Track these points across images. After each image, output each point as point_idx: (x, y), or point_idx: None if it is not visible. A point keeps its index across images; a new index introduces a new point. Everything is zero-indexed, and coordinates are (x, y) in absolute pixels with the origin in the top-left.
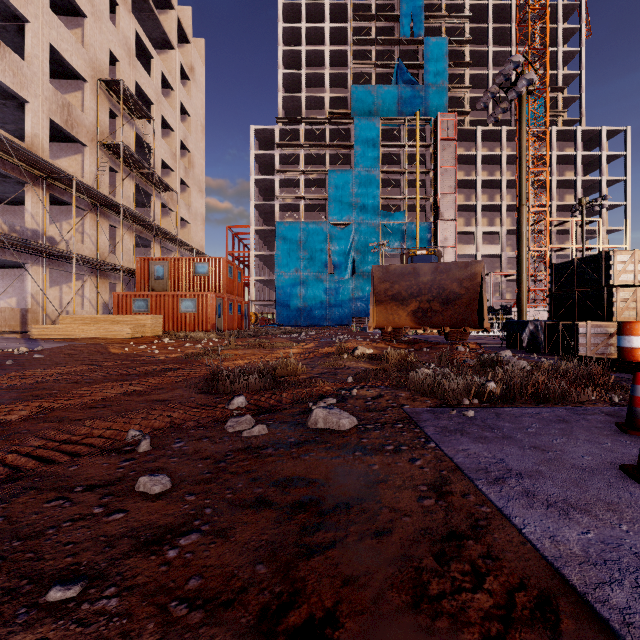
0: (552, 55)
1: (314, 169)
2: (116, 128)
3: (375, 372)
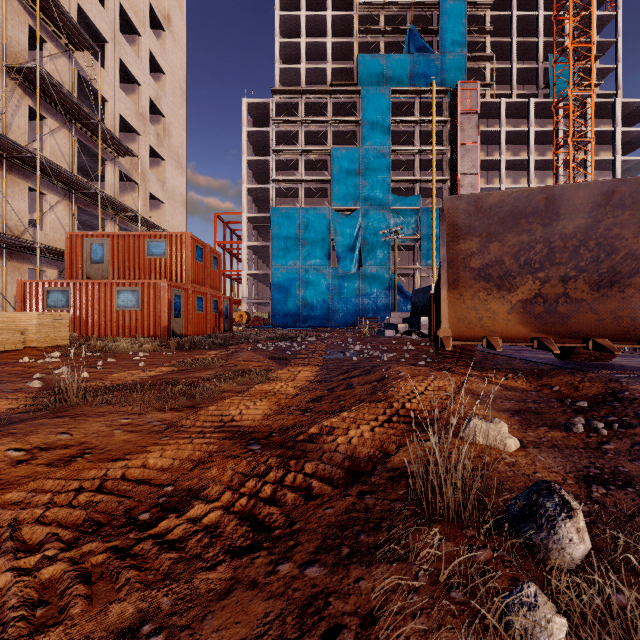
0: (584, 21)
1: (315, 147)
2: (43, 58)
3: None
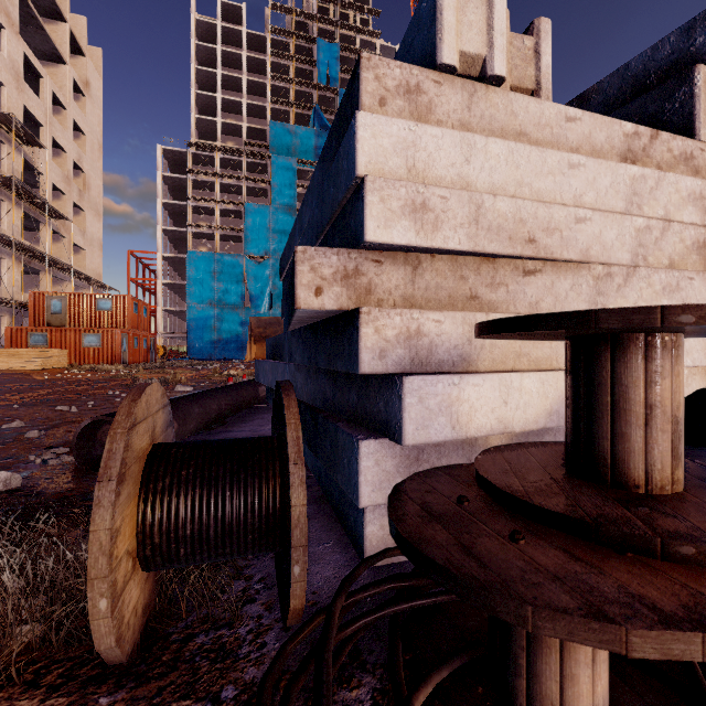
0: None
1: (230, 200)
2: (1, 155)
3: (225, 381)
